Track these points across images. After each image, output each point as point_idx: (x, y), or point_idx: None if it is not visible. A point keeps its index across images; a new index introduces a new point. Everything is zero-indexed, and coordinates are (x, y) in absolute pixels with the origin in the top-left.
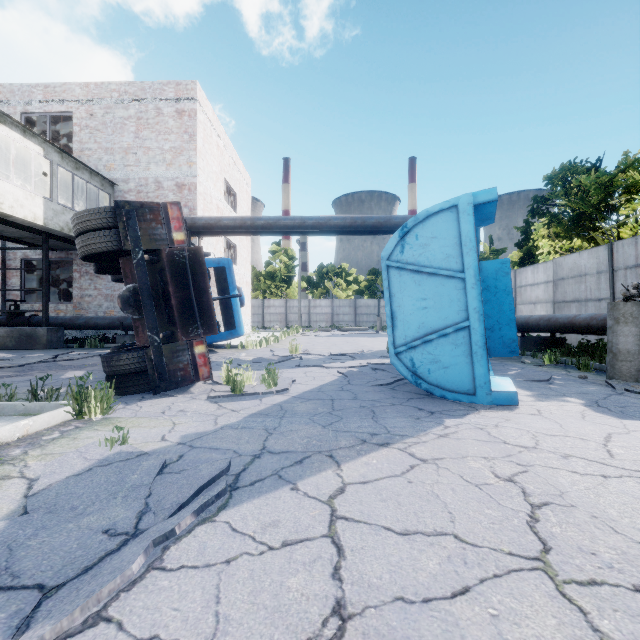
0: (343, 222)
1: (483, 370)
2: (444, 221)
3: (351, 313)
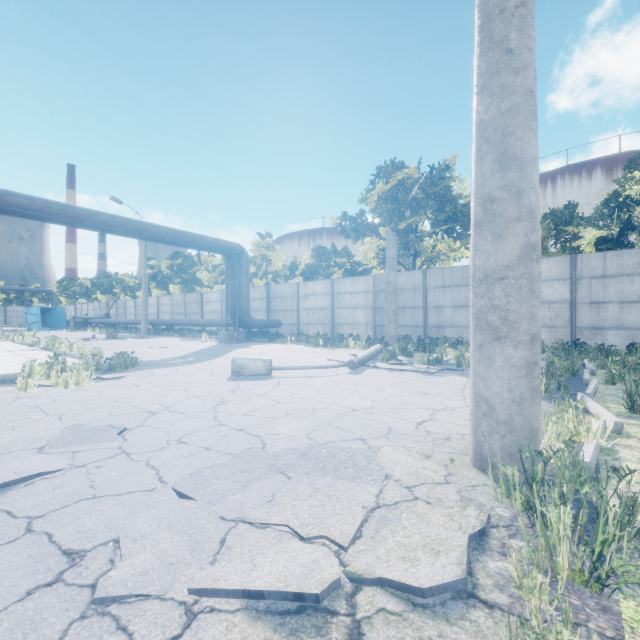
0: (10, 289)
1: (41, 327)
2: (36, 308)
3: (2, 316)
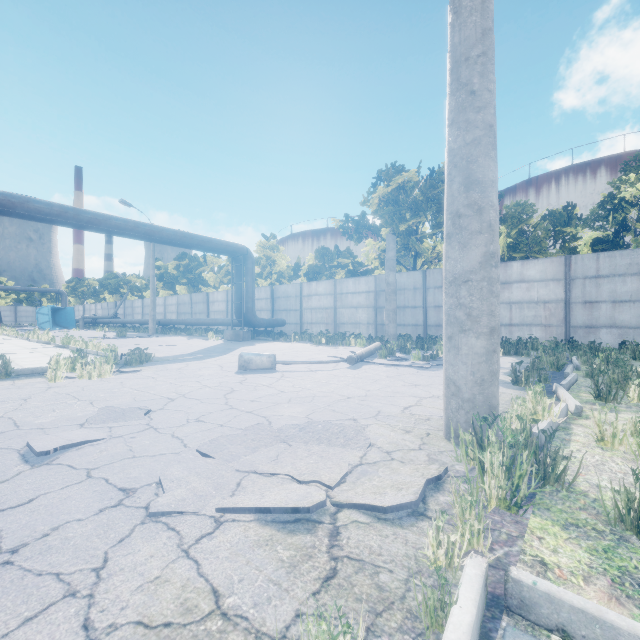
0: (21, 289)
1: (52, 326)
2: (47, 308)
3: (12, 316)
